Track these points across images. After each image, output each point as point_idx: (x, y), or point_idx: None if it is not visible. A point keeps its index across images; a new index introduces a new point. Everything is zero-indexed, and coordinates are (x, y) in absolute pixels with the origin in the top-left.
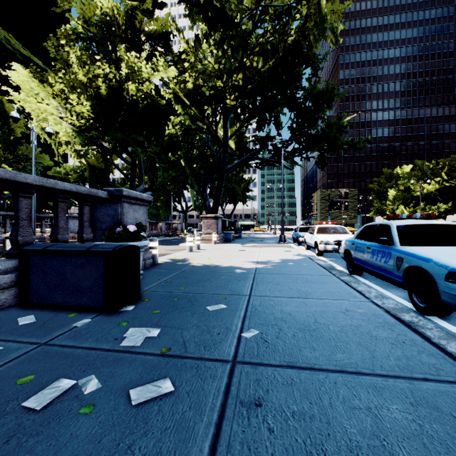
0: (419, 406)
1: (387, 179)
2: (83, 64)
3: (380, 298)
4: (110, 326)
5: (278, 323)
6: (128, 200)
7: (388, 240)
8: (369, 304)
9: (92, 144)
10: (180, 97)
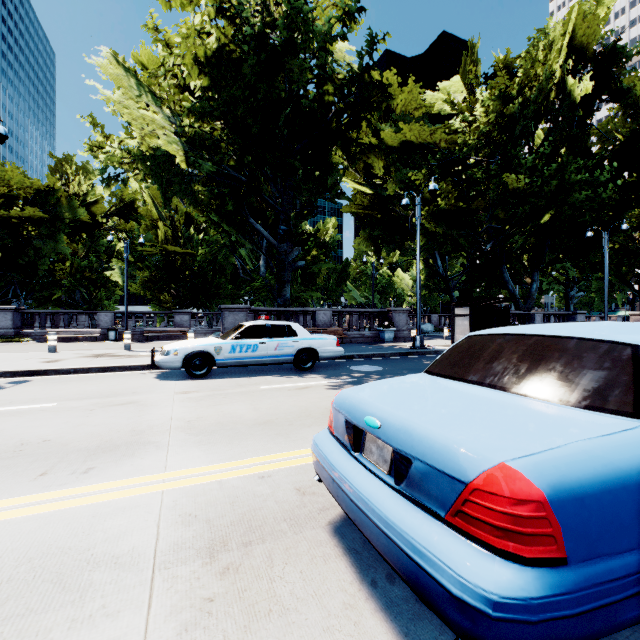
0: None
1: None
2: None
3: None
4: None
5: None
6: (578, 314)
7: None
8: None
9: None
10: None
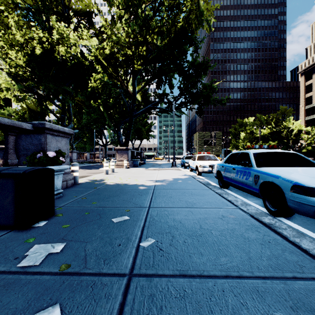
0: (299, 310)
1: (239, 125)
2: (20, 27)
3: (244, 206)
4: (15, 244)
5: (171, 231)
6: (51, 132)
7: (248, 163)
8: (238, 210)
9: (29, 91)
10: (100, 60)
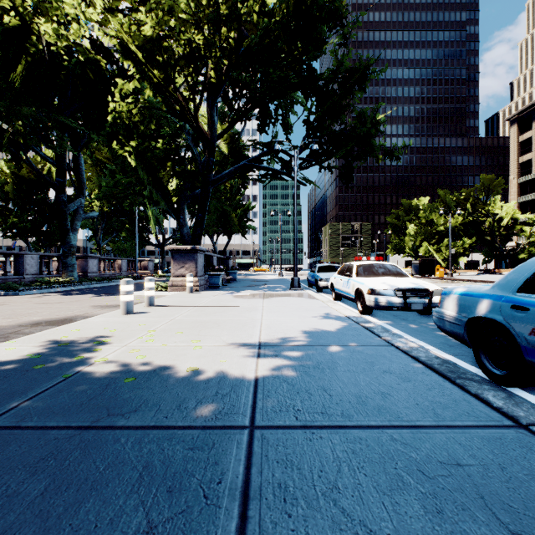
0: None
1: (405, 211)
2: None
3: None
4: None
5: None
6: None
7: None
8: None
9: None
10: (132, 50)
